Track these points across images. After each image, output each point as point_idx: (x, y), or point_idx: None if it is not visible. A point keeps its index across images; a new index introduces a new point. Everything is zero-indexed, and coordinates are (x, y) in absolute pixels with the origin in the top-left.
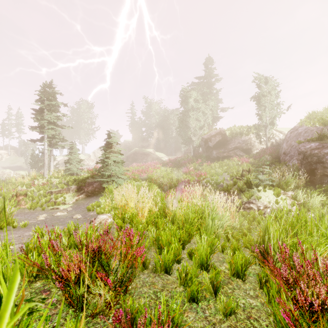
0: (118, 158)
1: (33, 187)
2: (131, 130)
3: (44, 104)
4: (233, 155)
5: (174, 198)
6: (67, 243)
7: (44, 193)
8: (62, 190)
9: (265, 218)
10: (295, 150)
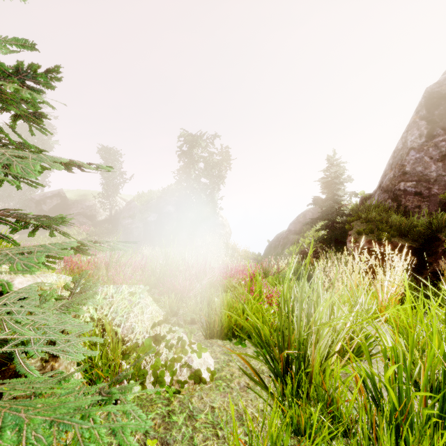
0: None
1: None
2: None
3: None
4: (76, 222)
5: None
6: None
7: None
8: None
9: None
10: None
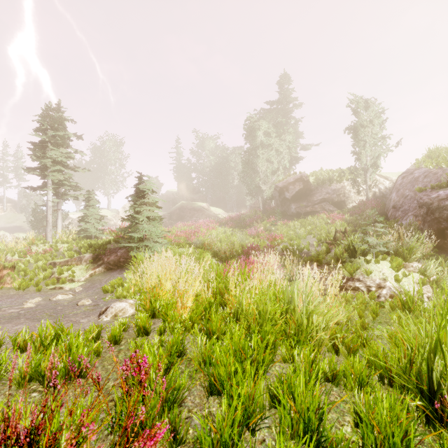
0: (154, 212)
1: (29, 256)
2: (177, 176)
3: (47, 135)
4: (320, 210)
5: (238, 273)
6: (23, 372)
7: (43, 265)
8: (71, 260)
9: (380, 303)
10: (411, 203)
